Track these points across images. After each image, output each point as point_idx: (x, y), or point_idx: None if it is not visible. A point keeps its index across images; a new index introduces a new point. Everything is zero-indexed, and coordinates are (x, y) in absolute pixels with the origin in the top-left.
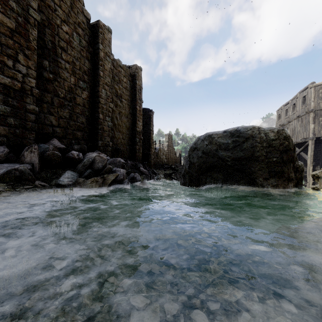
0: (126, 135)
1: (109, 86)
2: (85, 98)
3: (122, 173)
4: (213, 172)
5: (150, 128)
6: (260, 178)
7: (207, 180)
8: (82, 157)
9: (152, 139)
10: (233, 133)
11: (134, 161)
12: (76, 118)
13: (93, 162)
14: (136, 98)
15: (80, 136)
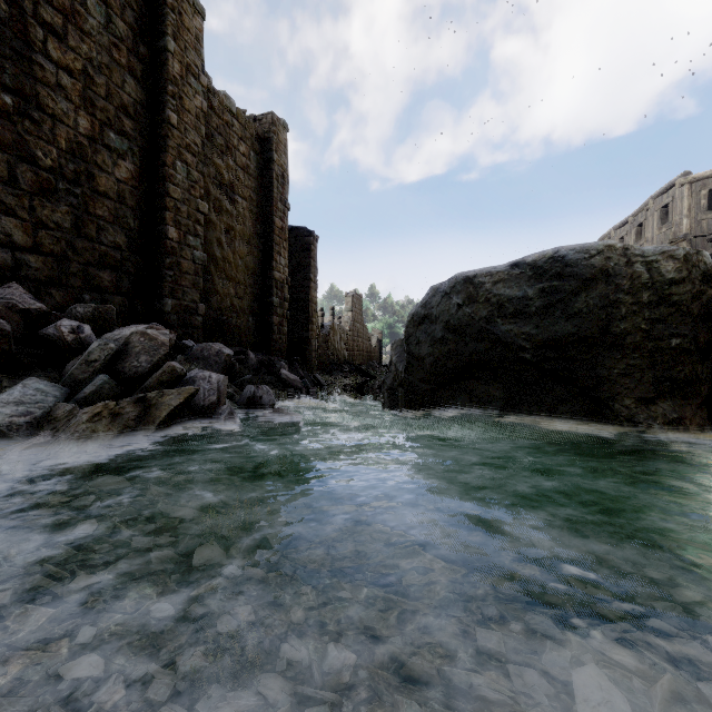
0: (245, 288)
1: (197, 155)
2: (126, 180)
3: (215, 386)
4: (475, 382)
5: (308, 275)
6: (627, 399)
7: (457, 404)
8: (94, 338)
9: (313, 302)
10: (541, 266)
11: (268, 353)
12: (95, 232)
13: (124, 352)
14: (273, 196)
15: (110, 283)
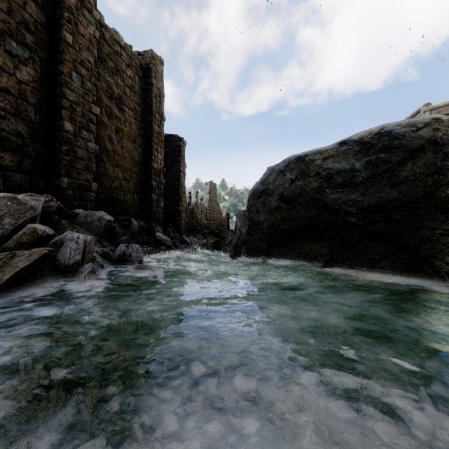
0: (131, 174)
1: (90, 70)
2: (27, 81)
3: (82, 247)
4: (304, 241)
5: (179, 168)
6: None
7: (288, 258)
8: None
9: (182, 187)
10: (368, 141)
11: (148, 221)
12: None
13: None
14: (152, 109)
15: (12, 163)
